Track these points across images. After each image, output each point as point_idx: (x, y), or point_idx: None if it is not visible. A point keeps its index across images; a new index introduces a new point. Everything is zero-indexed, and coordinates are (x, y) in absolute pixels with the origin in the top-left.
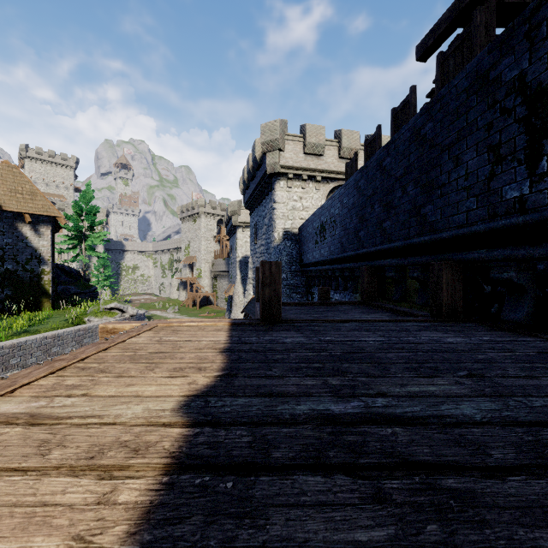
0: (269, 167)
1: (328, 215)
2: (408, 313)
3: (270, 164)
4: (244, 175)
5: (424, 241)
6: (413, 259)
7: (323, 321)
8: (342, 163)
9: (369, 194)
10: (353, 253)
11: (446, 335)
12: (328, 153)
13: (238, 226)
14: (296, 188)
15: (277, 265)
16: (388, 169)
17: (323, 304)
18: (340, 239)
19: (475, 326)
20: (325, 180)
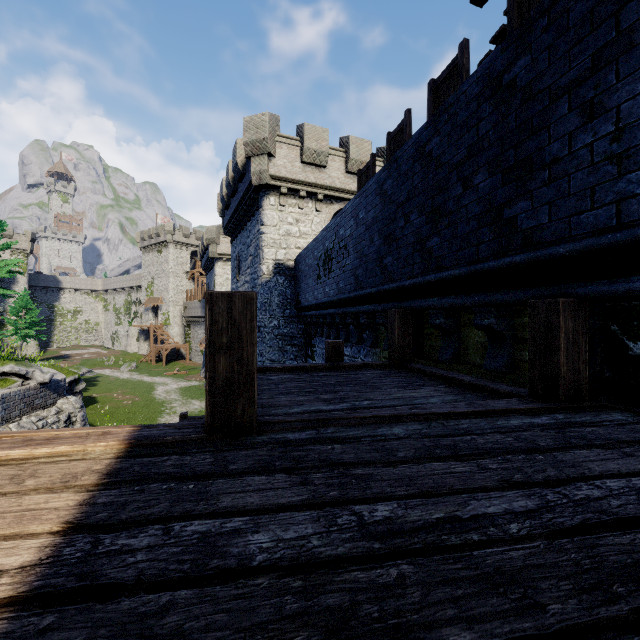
0: (255, 176)
1: (335, 238)
2: (477, 387)
3: (256, 173)
4: (222, 190)
5: (512, 263)
6: (485, 297)
7: (347, 422)
8: (349, 179)
9: (401, 200)
10: (374, 290)
11: (634, 461)
12: (332, 165)
13: (217, 258)
14: (291, 208)
15: (247, 300)
16: (436, 154)
17: (333, 368)
18: (353, 270)
19: (637, 422)
20: (329, 199)
